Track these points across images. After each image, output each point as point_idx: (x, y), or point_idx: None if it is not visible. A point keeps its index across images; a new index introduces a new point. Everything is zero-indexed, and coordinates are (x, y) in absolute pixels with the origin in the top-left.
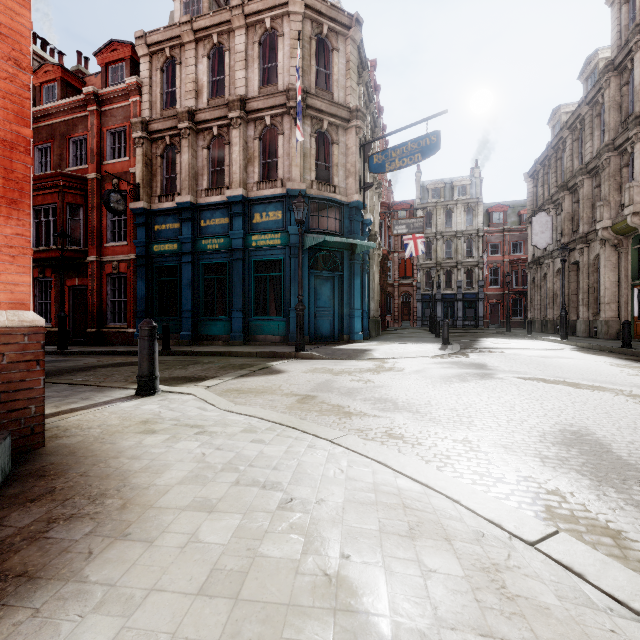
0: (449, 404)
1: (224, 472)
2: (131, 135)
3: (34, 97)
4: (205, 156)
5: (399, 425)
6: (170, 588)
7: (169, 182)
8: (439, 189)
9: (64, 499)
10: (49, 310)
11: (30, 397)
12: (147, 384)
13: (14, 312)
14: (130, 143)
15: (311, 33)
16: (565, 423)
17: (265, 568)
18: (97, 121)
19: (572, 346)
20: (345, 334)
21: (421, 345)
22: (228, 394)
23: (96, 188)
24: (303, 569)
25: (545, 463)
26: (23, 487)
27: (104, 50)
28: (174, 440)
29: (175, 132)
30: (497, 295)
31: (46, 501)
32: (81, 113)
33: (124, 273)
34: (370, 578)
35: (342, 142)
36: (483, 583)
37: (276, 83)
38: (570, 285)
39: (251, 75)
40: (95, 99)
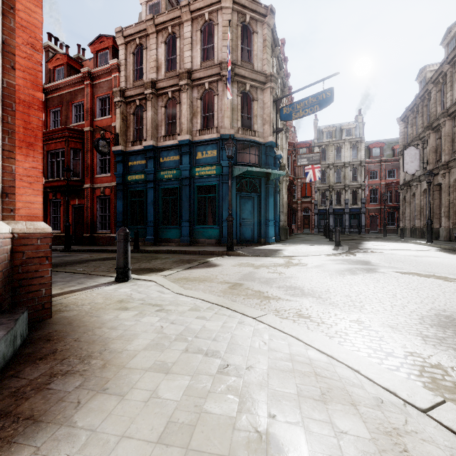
0: (344, 292)
1: (177, 341)
2: (113, 100)
3: (49, 77)
4: (163, 113)
5: (306, 307)
6: (136, 436)
7: (138, 132)
8: (331, 132)
9: (62, 358)
10: (59, 221)
11: (41, 283)
12: (123, 273)
13: (31, 222)
14: (112, 105)
15: (238, 21)
16: (439, 309)
17: (209, 423)
18: (90, 91)
19: (436, 248)
20: (262, 238)
21: (319, 246)
22: (179, 281)
23: (90, 137)
24: (239, 425)
25: (426, 341)
26: (35, 348)
27: (95, 42)
28: (141, 315)
29: (142, 96)
30: (376, 209)
31: (50, 359)
32: (80, 86)
33: (108, 195)
34: (293, 436)
35: (260, 99)
36: (388, 446)
37: (213, 59)
38: (434, 201)
39: (195, 54)
40: (89, 76)
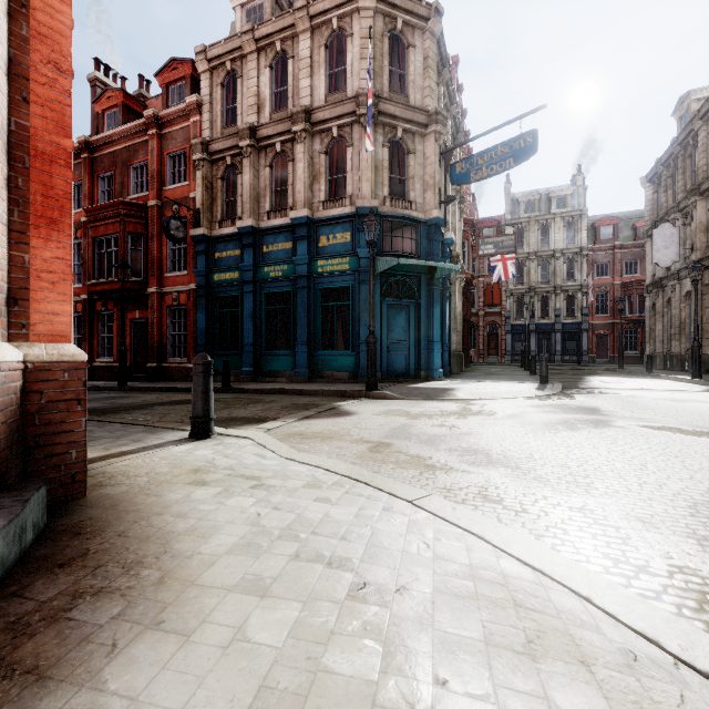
0: (558, 459)
1: (281, 540)
2: (191, 158)
3: (97, 125)
4: (267, 175)
5: (495, 484)
6: None
7: (230, 206)
8: (533, 202)
9: (96, 566)
10: (111, 344)
11: (71, 441)
12: (201, 426)
13: (54, 345)
14: (190, 166)
15: (383, 29)
16: None
17: (330, 692)
18: (157, 145)
19: (708, 387)
20: (422, 370)
21: (514, 384)
22: (290, 439)
23: (156, 216)
24: (382, 699)
25: (705, 547)
26: (55, 547)
27: (164, 70)
28: (226, 495)
29: (236, 151)
30: (605, 325)
31: (76, 567)
32: (142, 138)
33: (184, 305)
34: None
35: (419, 151)
36: None
37: (344, 89)
38: (703, 311)
39: (317, 83)
40: (155, 122)
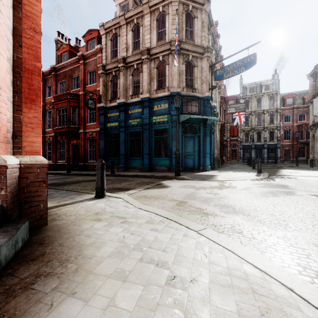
0: (269, 211)
1: (134, 251)
2: (97, 72)
3: (58, 60)
4: (130, 79)
5: (238, 223)
6: None
7: (114, 93)
8: (253, 87)
9: (48, 261)
10: (64, 154)
11: (40, 200)
12: (100, 192)
13: (33, 156)
14: (97, 76)
15: (183, 10)
16: None
17: None
18: (83, 67)
19: None
20: (201, 166)
21: (244, 173)
22: (140, 198)
23: (83, 98)
24: None
25: None
26: (31, 250)
27: (86, 34)
28: (109, 226)
29: (117, 69)
30: (289, 145)
31: (39, 261)
32: (77, 65)
33: (94, 137)
34: None
35: (199, 65)
36: None
37: (165, 39)
38: None
39: (152, 36)
40: (82, 57)
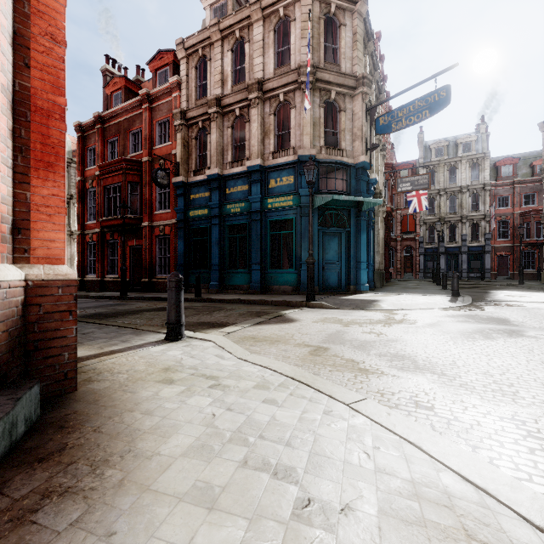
0: (480, 366)
1: (232, 444)
2: (173, 124)
3: (107, 104)
4: (229, 134)
5: (424, 390)
6: None
7: (201, 159)
8: (442, 148)
9: (69, 462)
10: (116, 264)
11: (64, 345)
12: (174, 330)
13: (50, 266)
14: (172, 130)
15: (320, 13)
16: None
17: None
18: (149, 116)
19: None
20: (352, 285)
21: (429, 297)
22: (245, 341)
23: (148, 168)
24: None
25: None
26: (40, 440)
27: (154, 59)
28: (188, 393)
29: (206, 117)
30: (506, 247)
31: (52, 463)
32: (138, 111)
33: (168, 235)
34: None
35: (349, 109)
36: None
37: (289, 63)
38: None
39: (267, 60)
40: (147, 98)
